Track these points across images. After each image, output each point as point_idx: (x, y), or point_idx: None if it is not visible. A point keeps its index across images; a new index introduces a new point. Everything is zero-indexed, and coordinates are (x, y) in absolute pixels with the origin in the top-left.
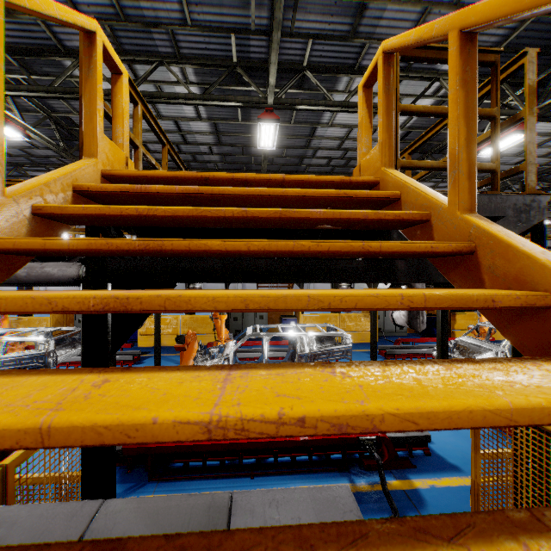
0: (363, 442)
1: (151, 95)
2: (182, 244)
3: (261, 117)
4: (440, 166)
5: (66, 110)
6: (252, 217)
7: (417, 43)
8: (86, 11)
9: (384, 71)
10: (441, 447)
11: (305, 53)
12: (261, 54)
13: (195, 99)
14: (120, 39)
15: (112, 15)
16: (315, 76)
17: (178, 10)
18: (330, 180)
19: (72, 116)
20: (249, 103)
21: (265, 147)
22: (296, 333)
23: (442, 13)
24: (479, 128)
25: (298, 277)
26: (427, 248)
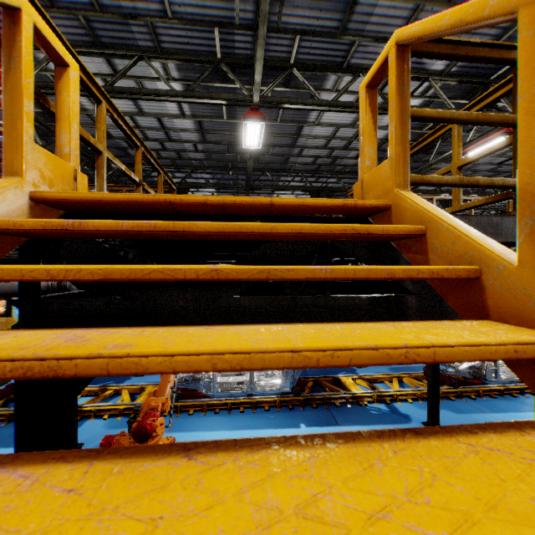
0: None
1: (131, 91)
2: (95, 363)
3: (246, 116)
4: (456, 182)
5: None
6: (226, 279)
7: (453, 29)
8: (58, 0)
9: (397, 68)
10: None
11: (292, 50)
12: (246, 50)
13: (176, 96)
14: (96, 31)
15: (86, 4)
16: (302, 74)
17: (157, 1)
18: (330, 204)
19: None
20: (233, 101)
21: (251, 146)
22: None
23: (434, 10)
24: (465, 129)
25: (288, 318)
26: (507, 353)
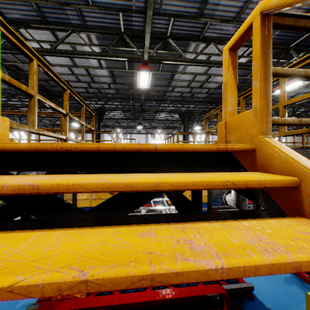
0: (210, 298)
1: (67, 52)
2: None
3: (140, 68)
4: (296, 122)
5: (14, 60)
6: (98, 290)
7: None
8: None
9: (262, 34)
10: (259, 291)
11: (168, 27)
12: (139, 27)
13: (96, 55)
14: (44, 13)
15: None
16: (174, 42)
17: None
18: (205, 148)
19: (19, 64)
20: (132, 59)
21: (143, 86)
22: (162, 207)
23: (258, 2)
24: None
25: None
26: None
